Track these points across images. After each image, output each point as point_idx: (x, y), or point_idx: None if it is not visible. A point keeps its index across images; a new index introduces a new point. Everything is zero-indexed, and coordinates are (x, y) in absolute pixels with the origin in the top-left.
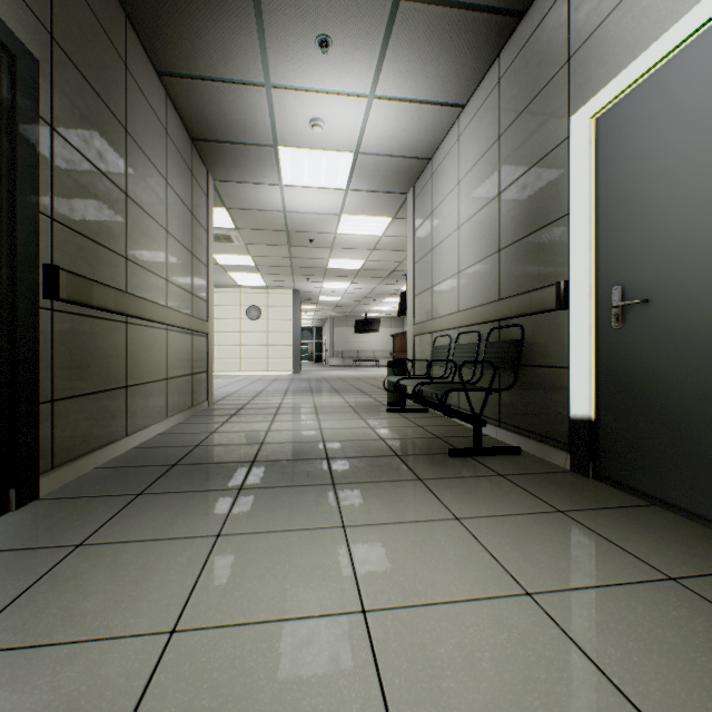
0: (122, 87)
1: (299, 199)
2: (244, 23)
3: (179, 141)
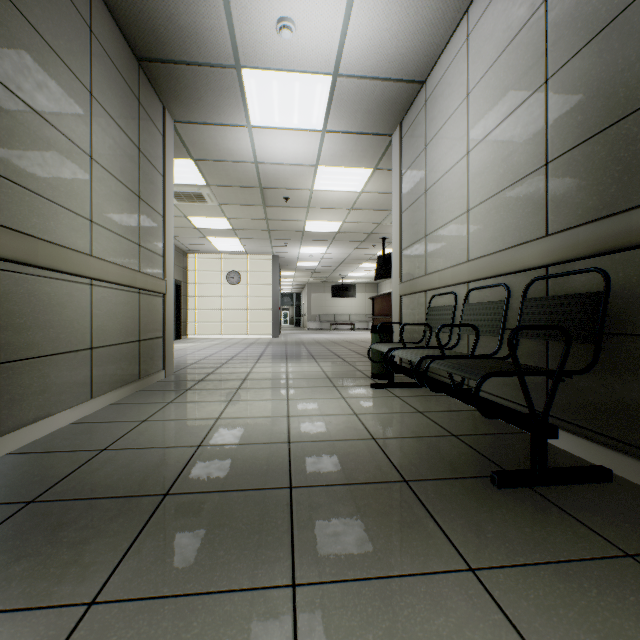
0: None
1: (271, 146)
2: None
3: (116, 53)
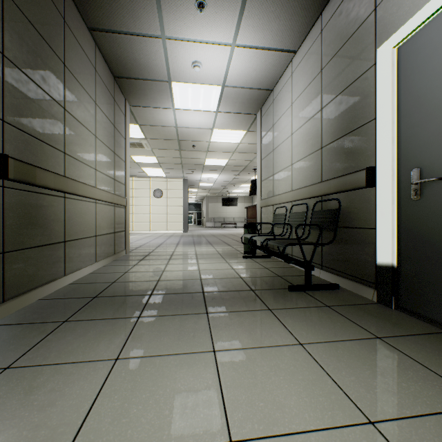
0: (61, 34)
1: (186, 118)
2: None
3: (105, 77)
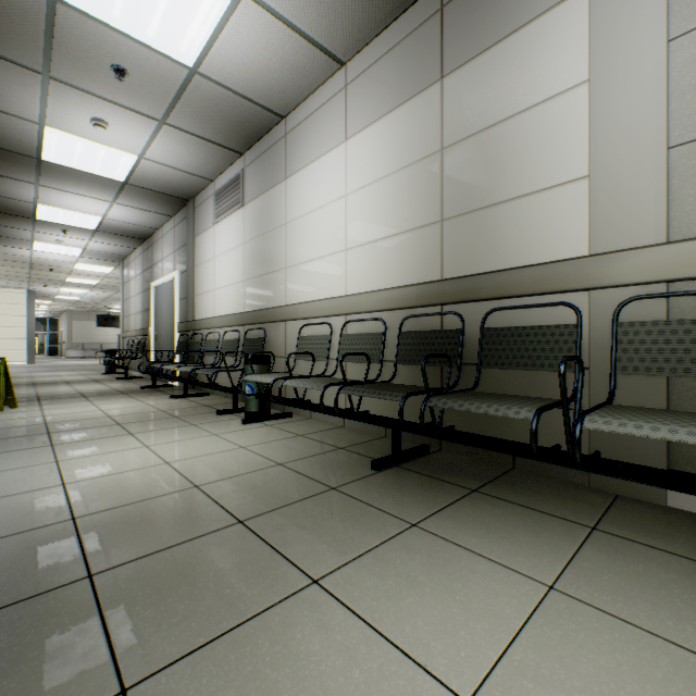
0: None
1: (45, 255)
2: (27, 222)
3: None
